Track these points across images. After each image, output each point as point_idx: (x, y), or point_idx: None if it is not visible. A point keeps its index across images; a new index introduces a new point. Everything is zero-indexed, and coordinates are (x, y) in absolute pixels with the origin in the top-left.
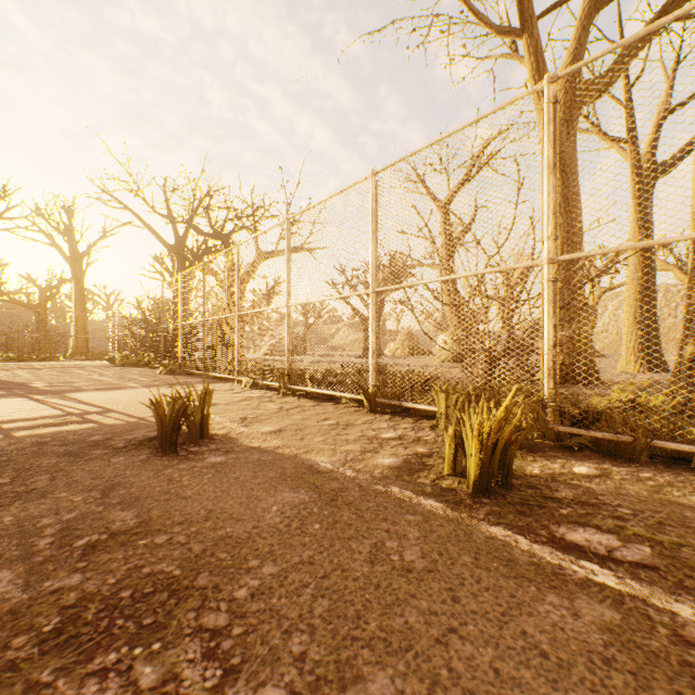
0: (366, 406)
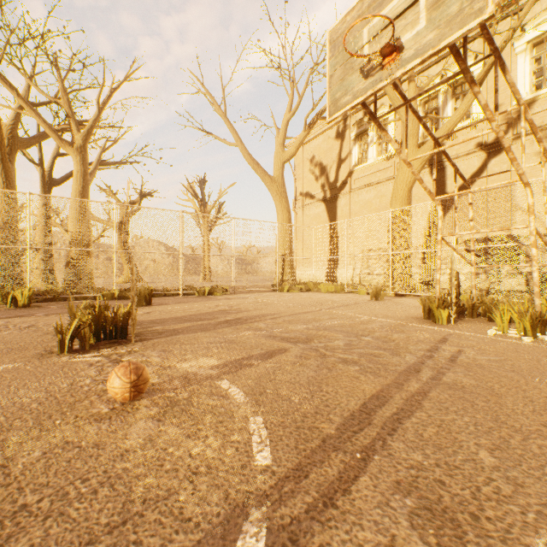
0: None
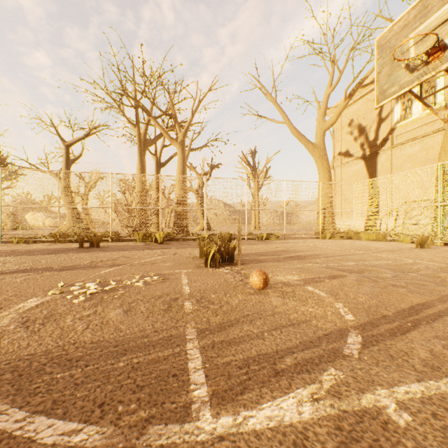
0: (110, 241)
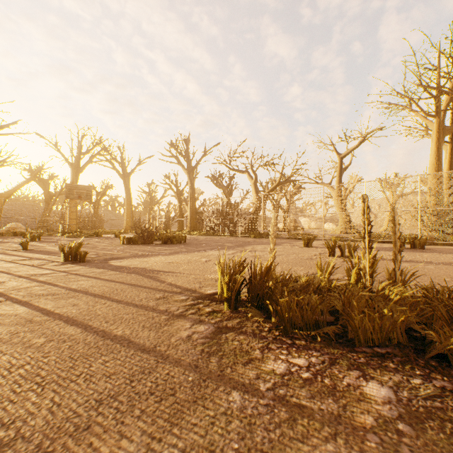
0: None
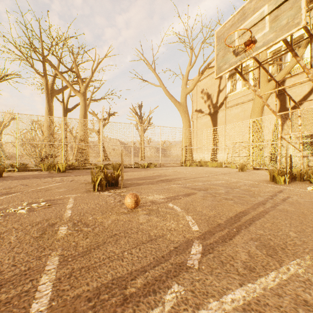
0: (16, 171)
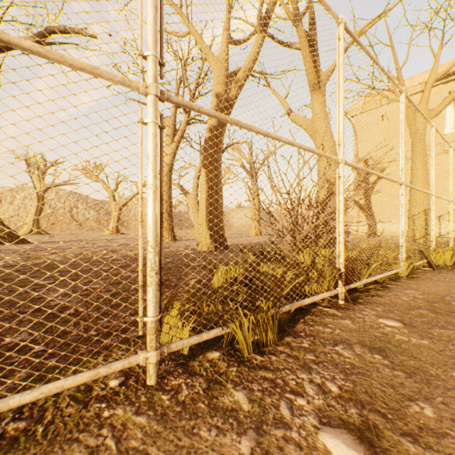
0: (405, 275)
